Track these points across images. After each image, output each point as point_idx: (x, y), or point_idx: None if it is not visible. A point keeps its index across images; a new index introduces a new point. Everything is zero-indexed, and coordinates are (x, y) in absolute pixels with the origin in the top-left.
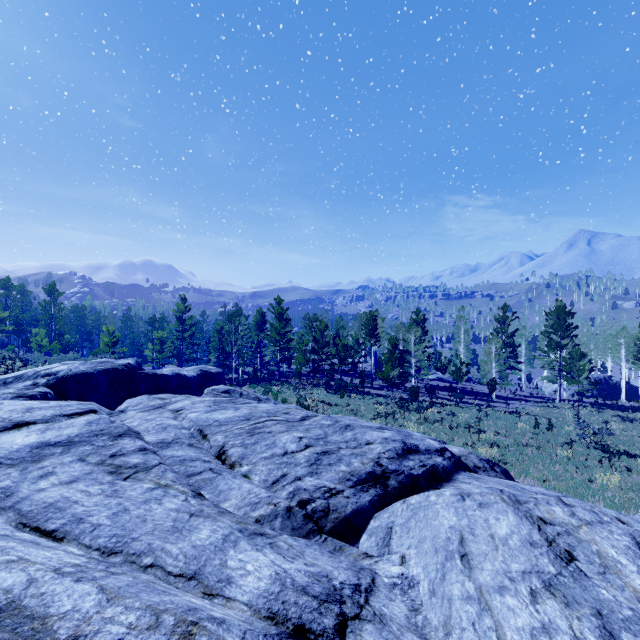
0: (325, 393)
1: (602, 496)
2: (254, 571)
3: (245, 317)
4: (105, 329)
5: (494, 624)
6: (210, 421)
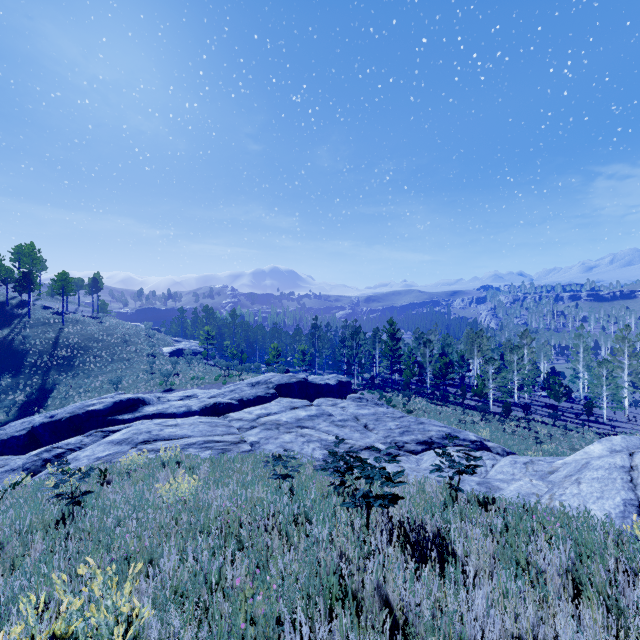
0: (428, 402)
1: None
2: (381, 446)
3: (363, 334)
4: (272, 346)
5: (433, 462)
6: (359, 414)
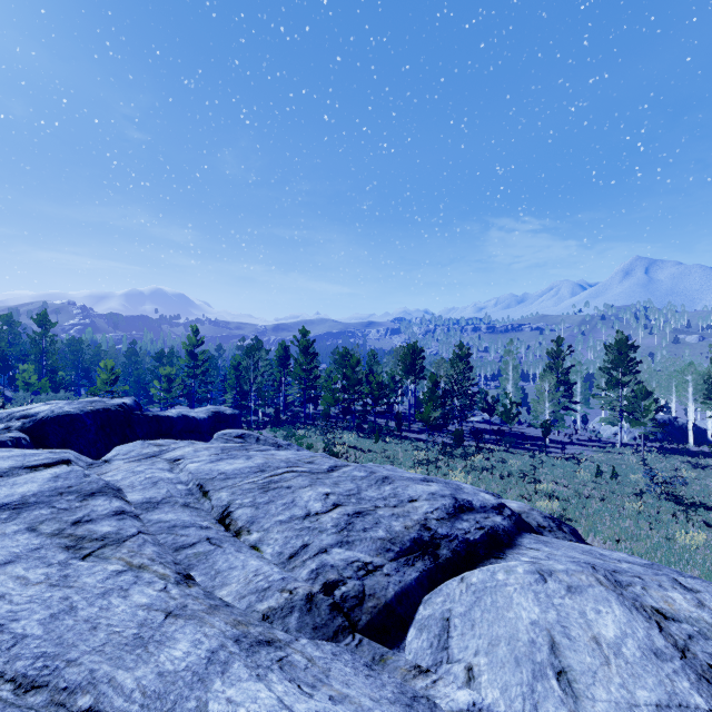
0: (357, 437)
1: (690, 560)
2: None
3: (266, 351)
4: (103, 364)
5: None
6: (214, 473)
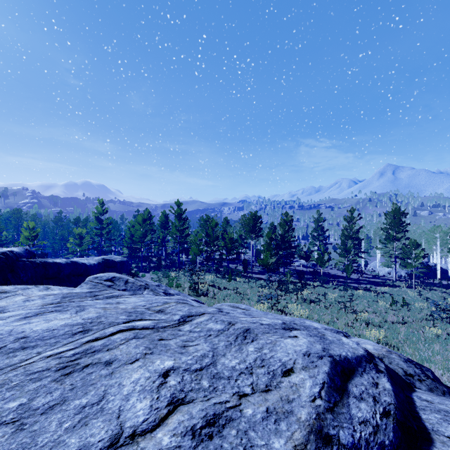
0: (215, 277)
1: None
2: None
3: (152, 218)
4: (25, 225)
5: None
6: (8, 339)
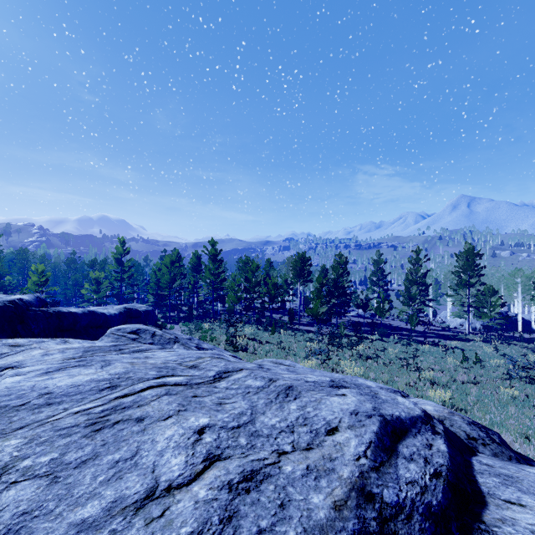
0: (256, 330)
1: None
2: None
3: (182, 259)
4: (34, 268)
5: None
6: (31, 395)
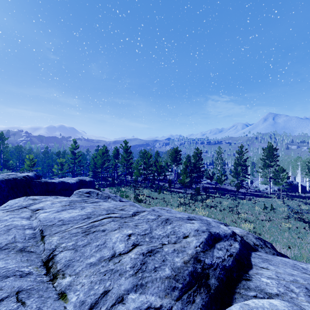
0: (150, 191)
1: None
2: None
3: (108, 151)
4: (27, 157)
5: None
6: (55, 221)
